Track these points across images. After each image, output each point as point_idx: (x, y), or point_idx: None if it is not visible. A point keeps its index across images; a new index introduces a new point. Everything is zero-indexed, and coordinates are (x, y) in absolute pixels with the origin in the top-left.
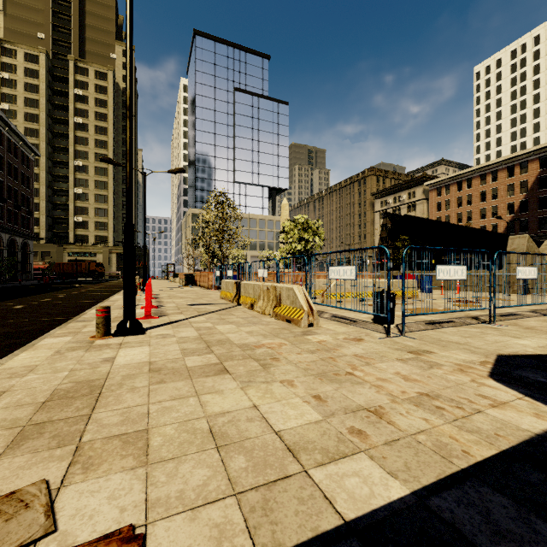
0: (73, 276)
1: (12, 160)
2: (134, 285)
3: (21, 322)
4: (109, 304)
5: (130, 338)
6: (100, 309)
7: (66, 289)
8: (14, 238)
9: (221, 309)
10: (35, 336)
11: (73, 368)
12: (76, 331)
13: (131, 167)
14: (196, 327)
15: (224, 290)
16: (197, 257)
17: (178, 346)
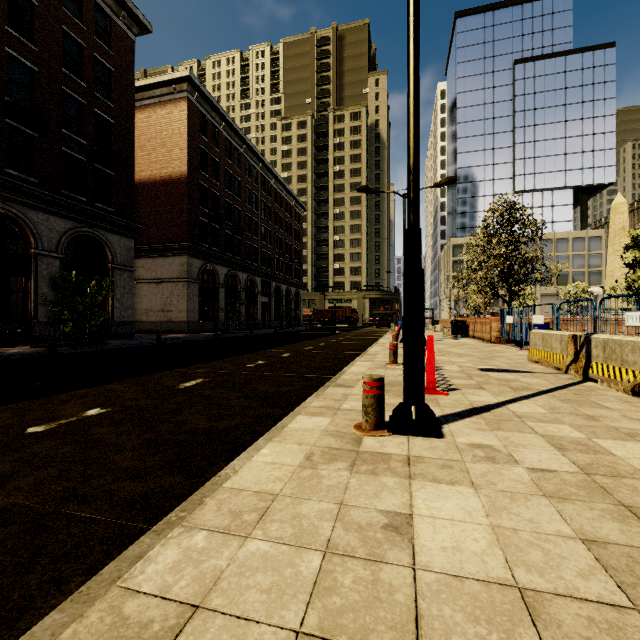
0: (332, 323)
1: (288, 219)
2: (422, 340)
3: (282, 377)
4: (369, 359)
5: (419, 442)
6: (368, 382)
7: (326, 336)
8: (290, 289)
9: (557, 387)
10: (289, 405)
11: (330, 541)
12: (335, 405)
13: (416, 126)
14: (545, 436)
15: (537, 347)
16: (462, 299)
17: (557, 514)
